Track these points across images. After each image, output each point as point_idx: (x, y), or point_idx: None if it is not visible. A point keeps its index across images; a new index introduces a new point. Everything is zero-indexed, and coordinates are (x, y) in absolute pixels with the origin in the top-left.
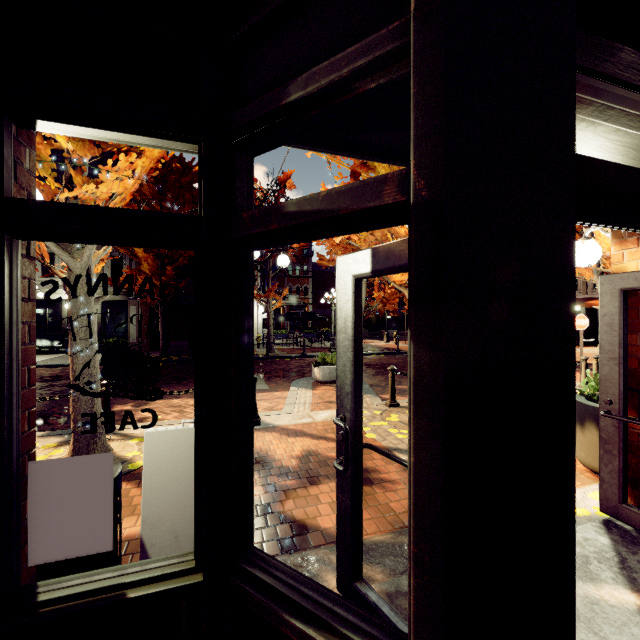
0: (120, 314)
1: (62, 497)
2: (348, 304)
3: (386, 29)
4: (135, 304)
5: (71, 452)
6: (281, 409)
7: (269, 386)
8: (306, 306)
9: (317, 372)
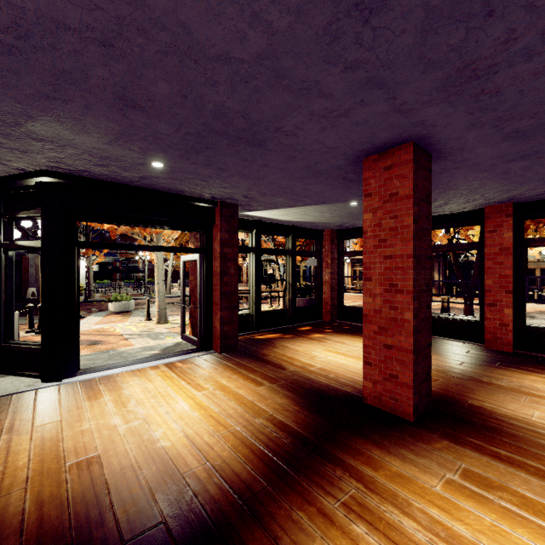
0: None
1: None
2: None
3: (39, 211)
4: None
5: None
6: None
7: None
8: (138, 260)
9: (111, 306)
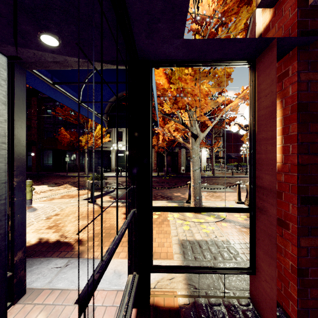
0: None
1: None
2: None
3: None
4: None
5: None
6: None
7: (233, 190)
8: (219, 151)
9: None
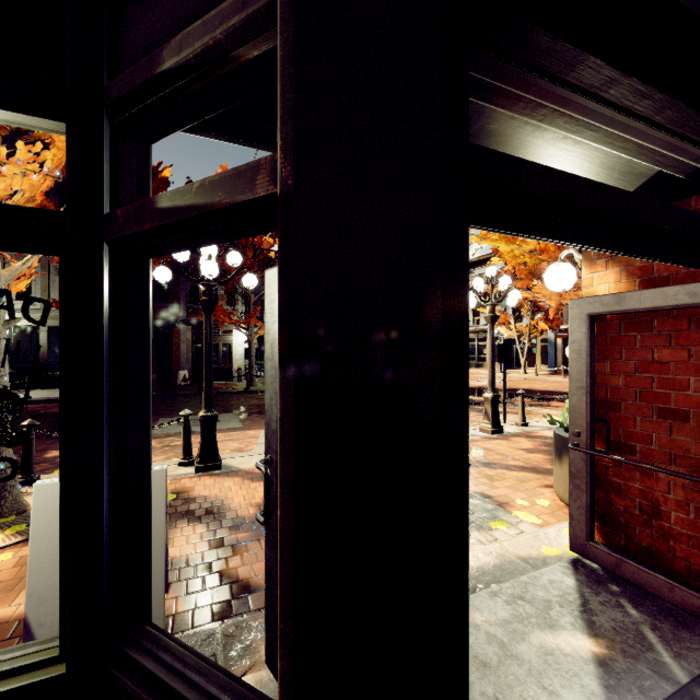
0: None
1: None
2: (274, 326)
3: None
4: None
5: None
6: (252, 450)
7: (243, 424)
8: None
9: None
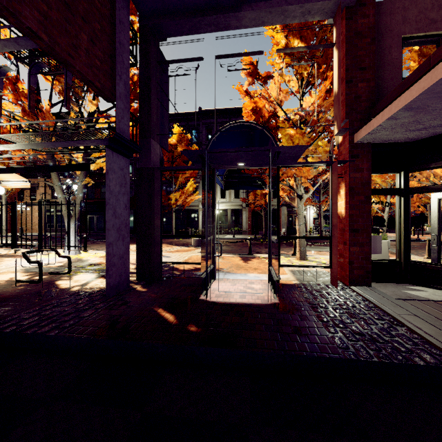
0: (238, 215)
1: (372, 242)
2: (436, 205)
3: None
4: (245, 210)
5: (299, 257)
6: None
7: None
8: None
9: None
